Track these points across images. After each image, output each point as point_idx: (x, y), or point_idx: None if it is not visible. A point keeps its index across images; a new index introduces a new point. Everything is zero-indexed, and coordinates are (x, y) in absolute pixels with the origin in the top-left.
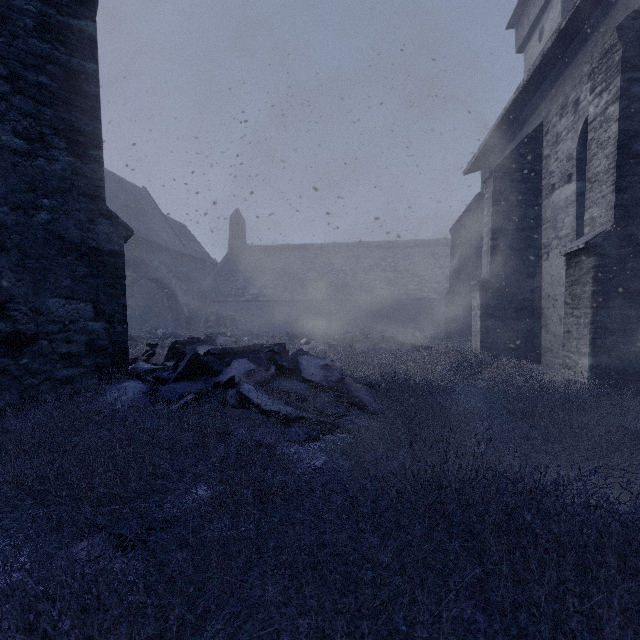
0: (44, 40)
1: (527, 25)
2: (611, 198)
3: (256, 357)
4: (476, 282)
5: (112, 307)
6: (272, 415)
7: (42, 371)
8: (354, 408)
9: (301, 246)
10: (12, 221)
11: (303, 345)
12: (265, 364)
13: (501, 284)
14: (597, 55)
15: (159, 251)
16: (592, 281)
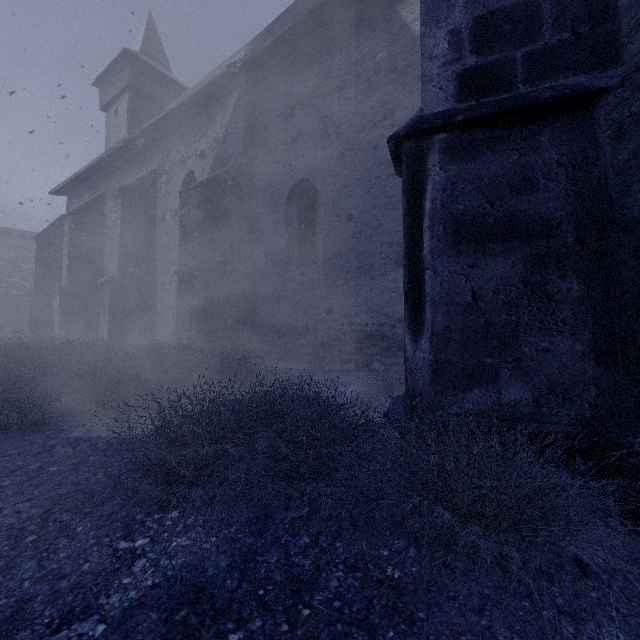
0: None
1: (107, 97)
2: (118, 262)
3: None
4: (57, 289)
5: None
6: None
7: None
8: None
9: None
10: None
11: None
12: None
13: (76, 291)
14: (115, 194)
15: None
16: (109, 297)
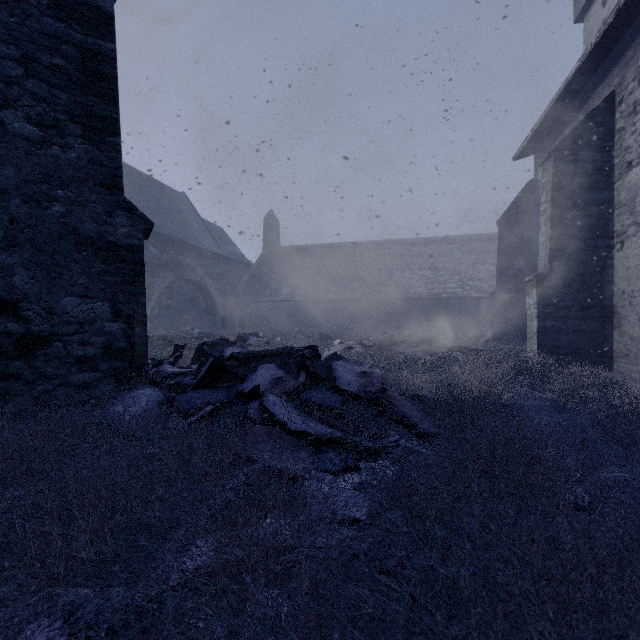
0: (58, 19)
1: None
2: None
3: (284, 362)
4: (532, 277)
5: (130, 306)
6: (300, 436)
7: (56, 375)
8: (399, 426)
9: (334, 245)
10: (25, 214)
11: (337, 347)
12: (294, 371)
13: (563, 279)
14: None
15: (196, 253)
16: None
